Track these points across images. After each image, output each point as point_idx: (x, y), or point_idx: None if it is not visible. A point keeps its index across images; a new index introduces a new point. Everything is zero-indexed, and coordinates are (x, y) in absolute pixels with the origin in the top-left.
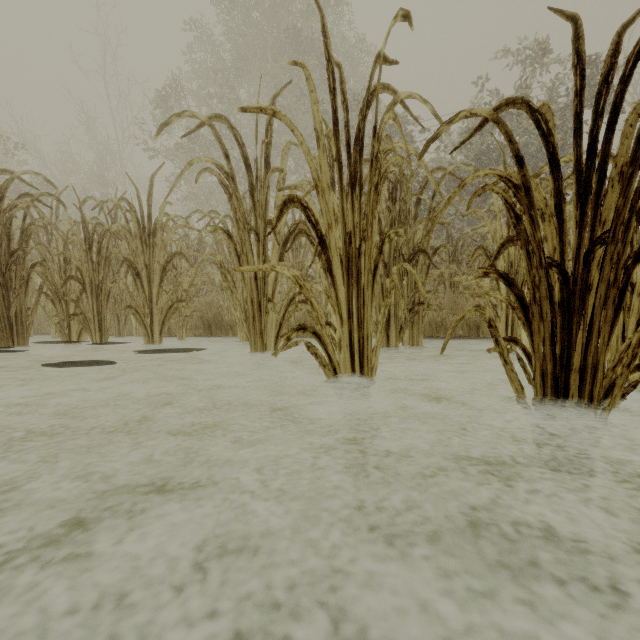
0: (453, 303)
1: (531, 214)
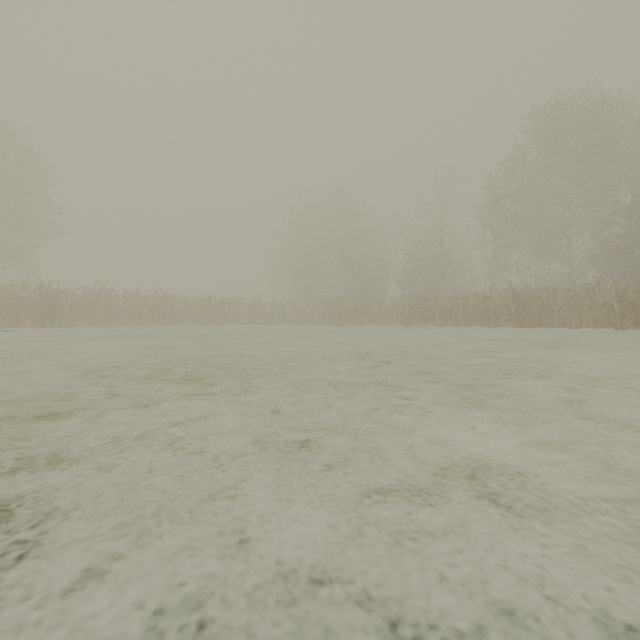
0: None
1: None
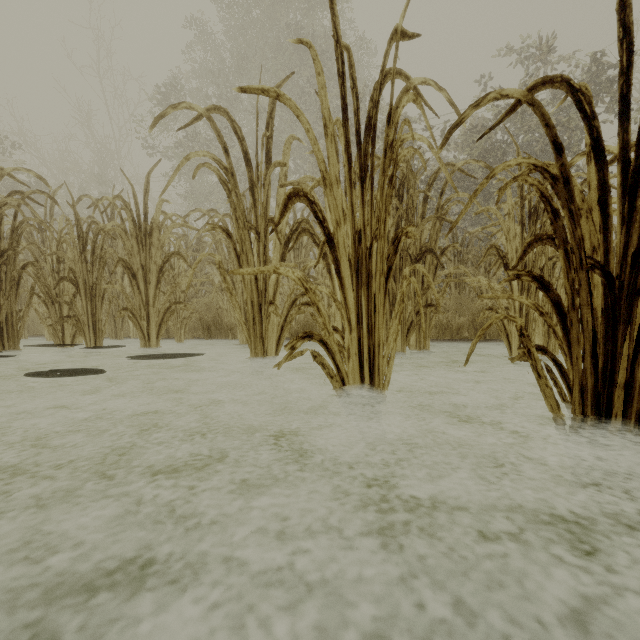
0: (459, 304)
1: (571, 208)
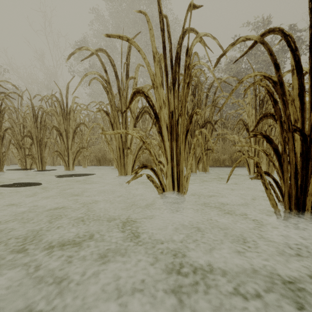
0: (223, 148)
1: (284, 99)
